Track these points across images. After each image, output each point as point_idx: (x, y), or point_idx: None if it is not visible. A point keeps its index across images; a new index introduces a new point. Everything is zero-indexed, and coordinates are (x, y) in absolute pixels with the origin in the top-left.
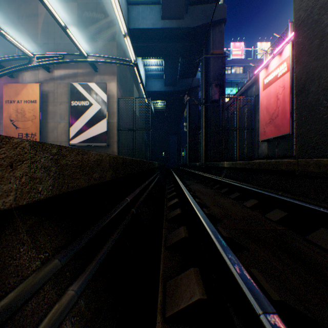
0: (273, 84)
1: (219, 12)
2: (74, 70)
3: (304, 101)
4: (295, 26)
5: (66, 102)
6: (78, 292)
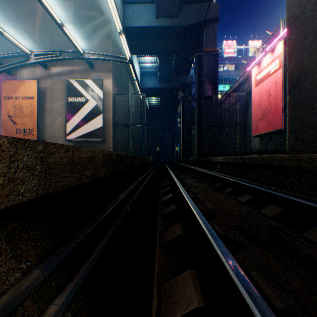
0: (265, 81)
1: (212, 11)
2: (70, 68)
3: (297, 97)
4: (288, 22)
5: (63, 98)
6: (63, 307)
